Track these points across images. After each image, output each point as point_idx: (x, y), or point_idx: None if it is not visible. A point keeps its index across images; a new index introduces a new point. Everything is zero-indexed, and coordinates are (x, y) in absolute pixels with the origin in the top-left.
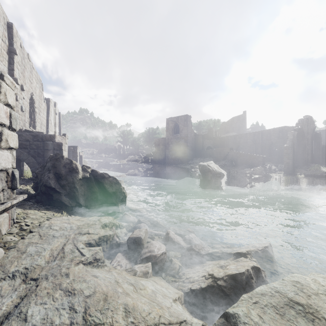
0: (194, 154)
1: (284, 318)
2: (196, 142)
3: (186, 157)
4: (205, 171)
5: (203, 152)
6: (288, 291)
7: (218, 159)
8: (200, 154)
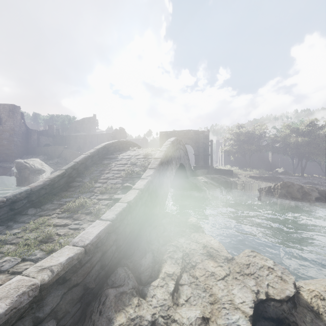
0: (26, 151)
1: None
2: (29, 138)
3: (11, 154)
4: (21, 168)
5: (37, 149)
6: None
7: (53, 157)
8: (34, 151)
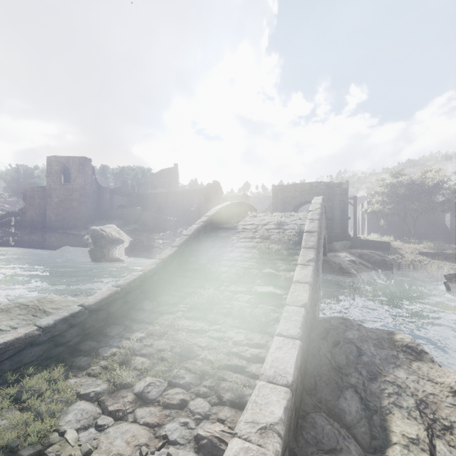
0: (97, 215)
1: (6, 312)
2: (101, 198)
3: (82, 219)
4: (97, 237)
5: (111, 212)
6: (25, 301)
7: (129, 222)
8: (107, 214)
